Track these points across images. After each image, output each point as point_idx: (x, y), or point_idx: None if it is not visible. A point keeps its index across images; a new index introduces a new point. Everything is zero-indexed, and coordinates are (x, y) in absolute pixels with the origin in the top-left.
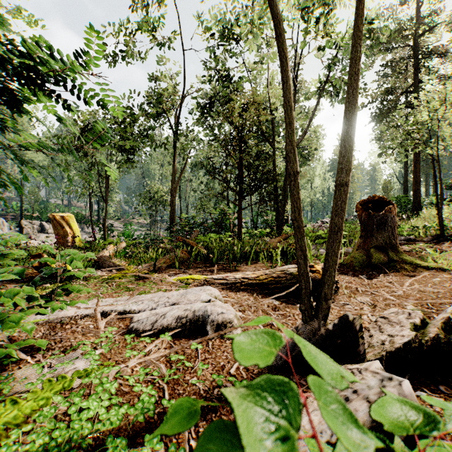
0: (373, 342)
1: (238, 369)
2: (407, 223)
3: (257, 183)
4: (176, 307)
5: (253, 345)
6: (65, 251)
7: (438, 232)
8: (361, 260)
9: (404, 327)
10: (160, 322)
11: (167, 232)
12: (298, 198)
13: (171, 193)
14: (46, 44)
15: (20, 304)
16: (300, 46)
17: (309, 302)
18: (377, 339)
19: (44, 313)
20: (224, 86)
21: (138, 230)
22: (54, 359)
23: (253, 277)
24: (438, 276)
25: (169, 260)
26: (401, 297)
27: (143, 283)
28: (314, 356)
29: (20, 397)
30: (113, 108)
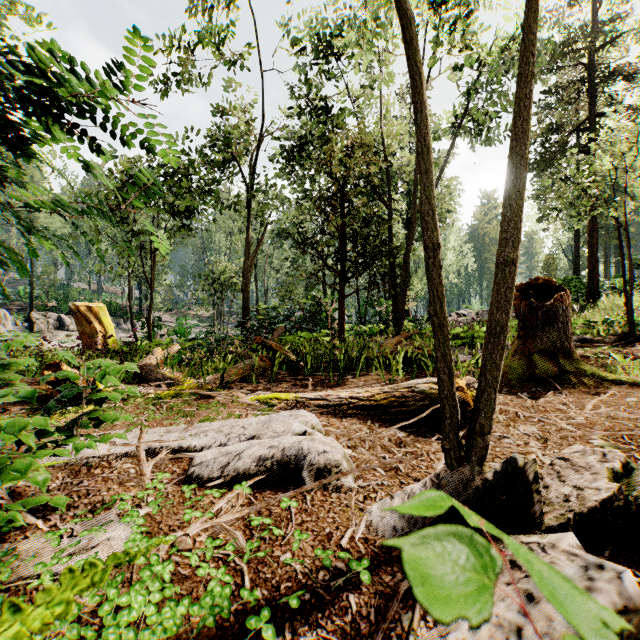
0: (550, 497)
1: (352, 540)
2: (580, 316)
3: (366, 259)
4: (257, 443)
5: (443, 567)
6: (93, 362)
7: (625, 330)
8: (520, 370)
9: (597, 475)
10: (233, 465)
11: (237, 329)
12: (439, 282)
13: (243, 274)
14: (65, 55)
15: (26, 442)
16: (428, 64)
17: (457, 438)
18: (555, 492)
19: (63, 455)
20: (319, 122)
21: (196, 326)
22: (77, 524)
23: (366, 396)
24: (634, 395)
25: (242, 371)
26: (583, 426)
27: (206, 405)
28: (552, 583)
29: (25, 586)
30: (163, 151)
